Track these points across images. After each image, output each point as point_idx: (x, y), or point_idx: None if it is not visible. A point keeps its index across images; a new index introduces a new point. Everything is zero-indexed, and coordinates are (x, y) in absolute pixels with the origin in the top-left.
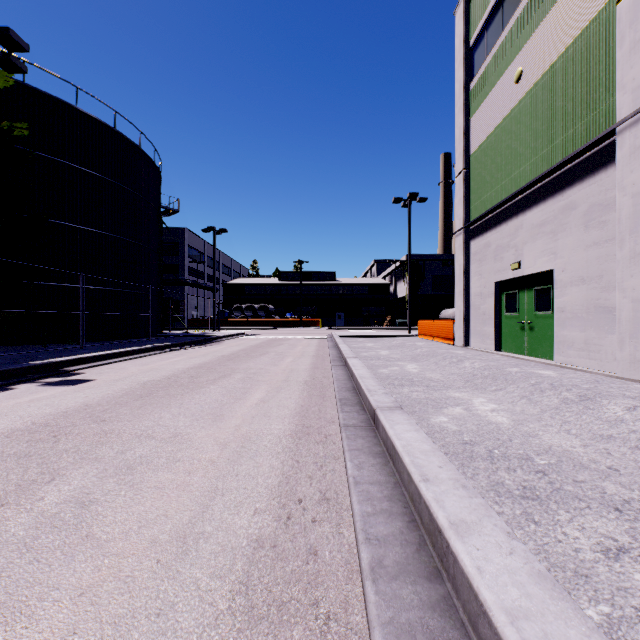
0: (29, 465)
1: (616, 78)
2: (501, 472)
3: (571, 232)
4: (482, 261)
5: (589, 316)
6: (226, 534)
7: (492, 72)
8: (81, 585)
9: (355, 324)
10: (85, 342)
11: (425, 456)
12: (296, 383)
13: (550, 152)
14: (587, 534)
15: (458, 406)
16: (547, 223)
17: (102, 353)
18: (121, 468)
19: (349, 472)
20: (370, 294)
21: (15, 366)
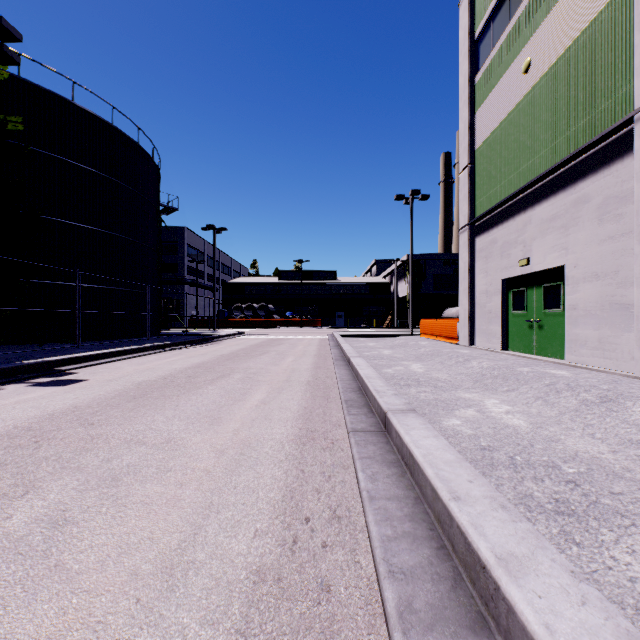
0: (2, 475)
1: (634, 63)
2: (528, 482)
3: (584, 226)
4: (488, 258)
5: (604, 313)
6: (221, 563)
7: (498, 64)
8: (39, 635)
9: (356, 324)
10: (82, 341)
11: (450, 468)
12: (298, 383)
13: (561, 144)
14: (639, 559)
15: (470, 408)
16: (558, 217)
17: (97, 352)
18: (105, 479)
19: (362, 485)
20: (371, 294)
21: (4, 365)
